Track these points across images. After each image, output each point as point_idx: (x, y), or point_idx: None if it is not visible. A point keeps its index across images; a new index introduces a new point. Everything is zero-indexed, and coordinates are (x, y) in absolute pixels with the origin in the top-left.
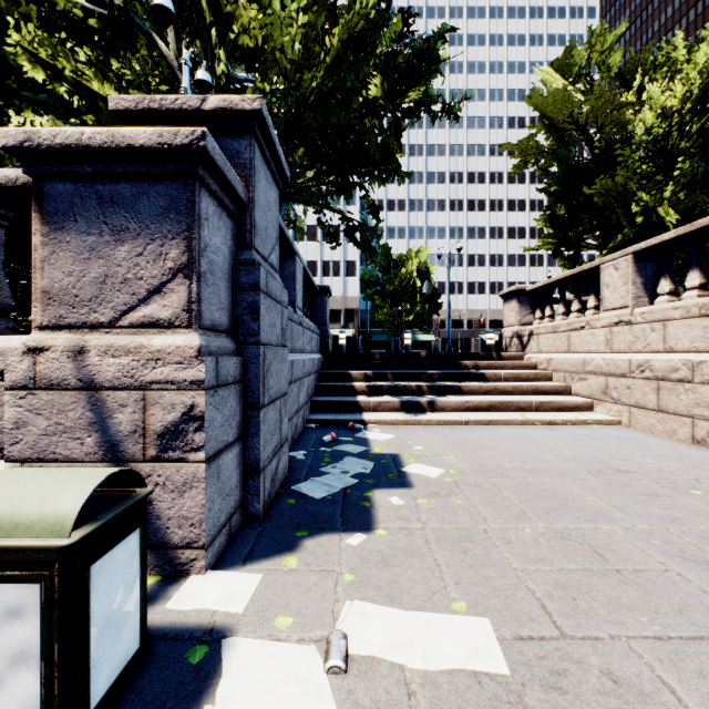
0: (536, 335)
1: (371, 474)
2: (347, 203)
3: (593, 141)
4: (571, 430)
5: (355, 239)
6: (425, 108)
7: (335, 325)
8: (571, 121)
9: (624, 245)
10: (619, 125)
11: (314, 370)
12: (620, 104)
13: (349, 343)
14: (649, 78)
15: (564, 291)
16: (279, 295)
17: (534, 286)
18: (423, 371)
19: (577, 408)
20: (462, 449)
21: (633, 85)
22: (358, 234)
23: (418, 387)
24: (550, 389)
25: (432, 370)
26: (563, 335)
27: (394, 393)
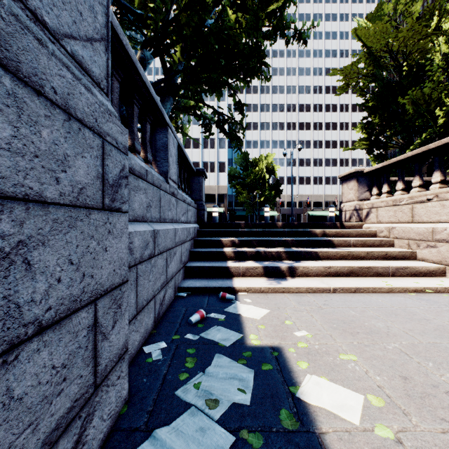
0: (375, 208)
1: (253, 410)
2: (218, 99)
3: (401, 66)
4: (444, 300)
5: (225, 130)
6: (280, 30)
7: (211, 204)
8: (386, 49)
9: (428, 141)
10: (423, 52)
11: (189, 238)
12: (427, 34)
13: (221, 217)
14: (447, 16)
15: (403, 170)
16: (90, 114)
17: (372, 168)
18: (284, 238)
19: (431, 273)
20: (354, 336)
21: (430, 25)
22: (226, 144)
23: (281, 253)
24: (398, 254)
25: (290, 237)
26: (405, 207)
27: (260, 258)
